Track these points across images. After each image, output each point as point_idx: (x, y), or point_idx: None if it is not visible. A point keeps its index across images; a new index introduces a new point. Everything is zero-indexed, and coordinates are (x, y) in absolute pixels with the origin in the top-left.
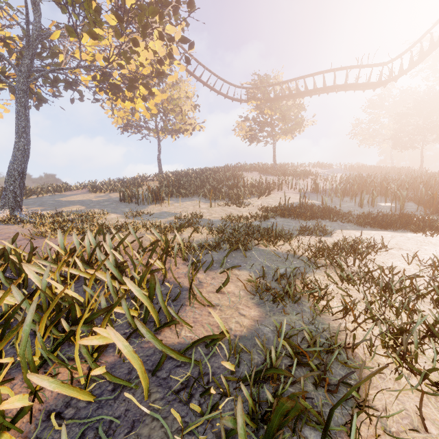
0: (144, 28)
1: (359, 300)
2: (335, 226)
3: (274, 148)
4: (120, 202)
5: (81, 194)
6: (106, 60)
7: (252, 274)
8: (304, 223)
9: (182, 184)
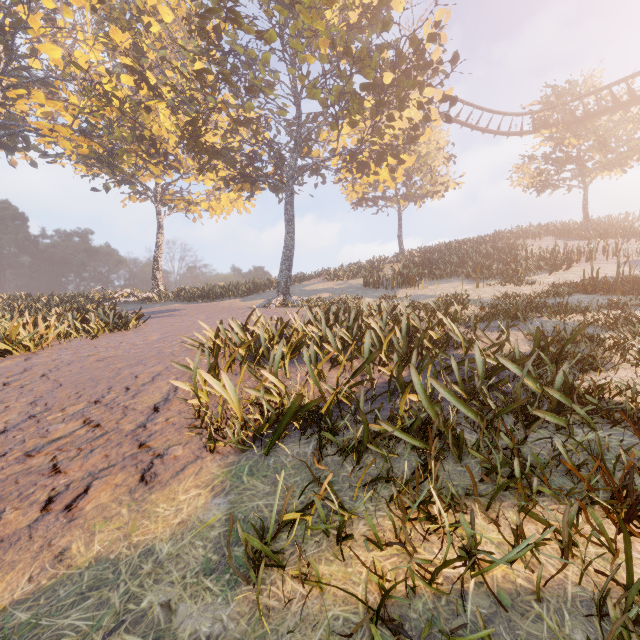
0: (401, 101)
1: None
2: None
3: (584, 195)
4: (365, 288)
5: (319, 283)
6: (359, 142)
7: (530, 326)
8: (617, 299)
9: (434, 264)
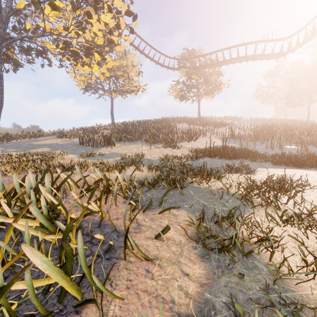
0: (96, 2)
1: (312, 249)
2: (255, 165)
3: (198, 105)
4: (79, 145)
5: (51, 139)
6: (66, 30)
7: (193, 218)
8: (228, 162)
9: (129, 132)
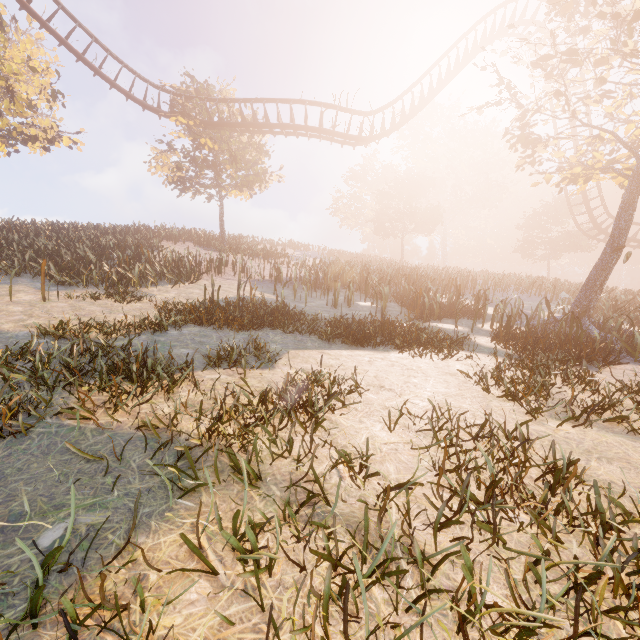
0: None
1: None
2: (288, 343)
3: (220, 207)
4: None
5: None
6: None
7: None
8: (235, 338)
9: (3, 248)
